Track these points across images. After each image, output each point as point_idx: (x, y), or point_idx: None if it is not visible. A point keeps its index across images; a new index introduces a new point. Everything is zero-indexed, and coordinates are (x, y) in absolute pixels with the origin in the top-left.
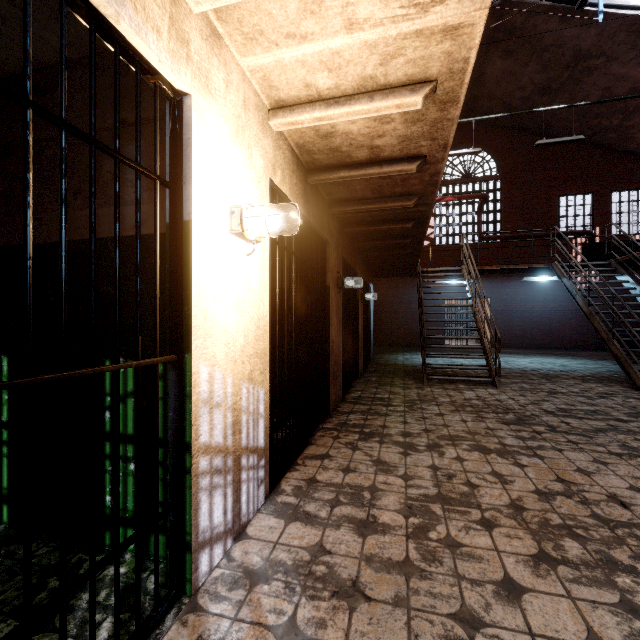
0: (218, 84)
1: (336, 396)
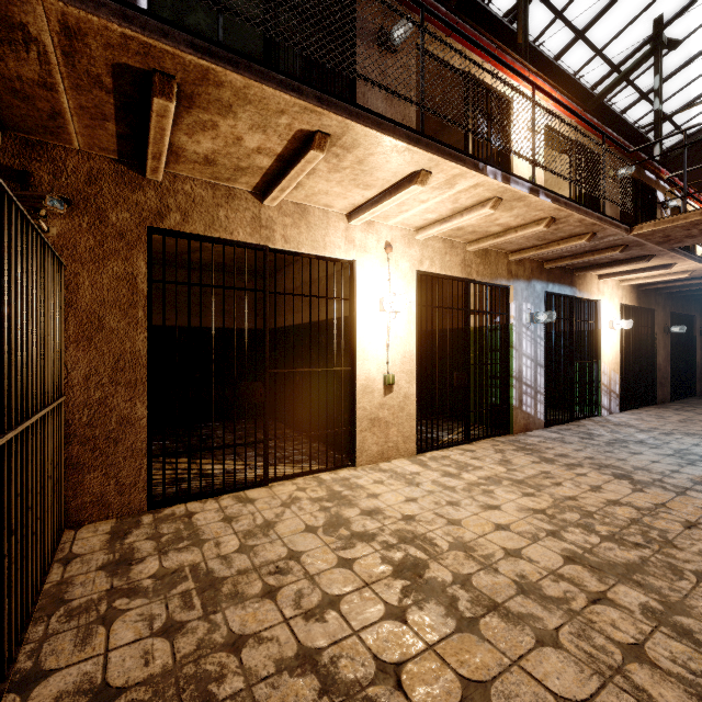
0: (605, 291)
1: (663, 397)
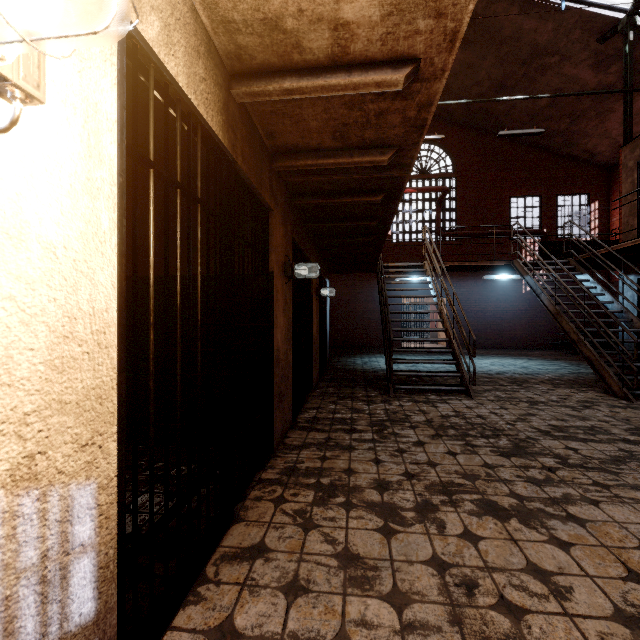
0: None
1: (283, 422)
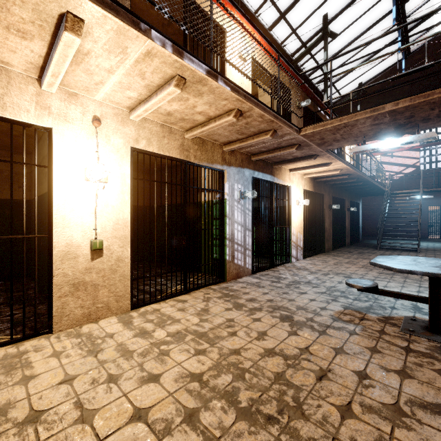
0: (294, 180)
1: (328, 247)
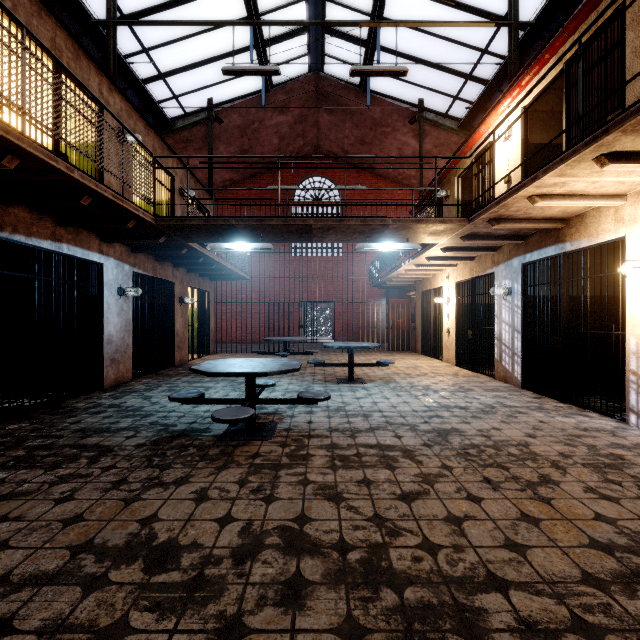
0: None
1: None
